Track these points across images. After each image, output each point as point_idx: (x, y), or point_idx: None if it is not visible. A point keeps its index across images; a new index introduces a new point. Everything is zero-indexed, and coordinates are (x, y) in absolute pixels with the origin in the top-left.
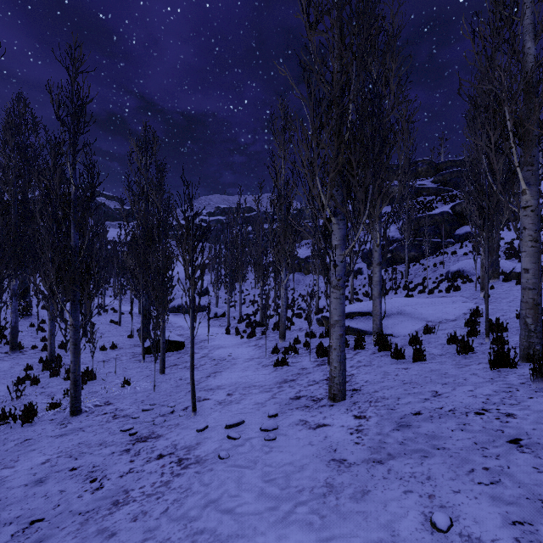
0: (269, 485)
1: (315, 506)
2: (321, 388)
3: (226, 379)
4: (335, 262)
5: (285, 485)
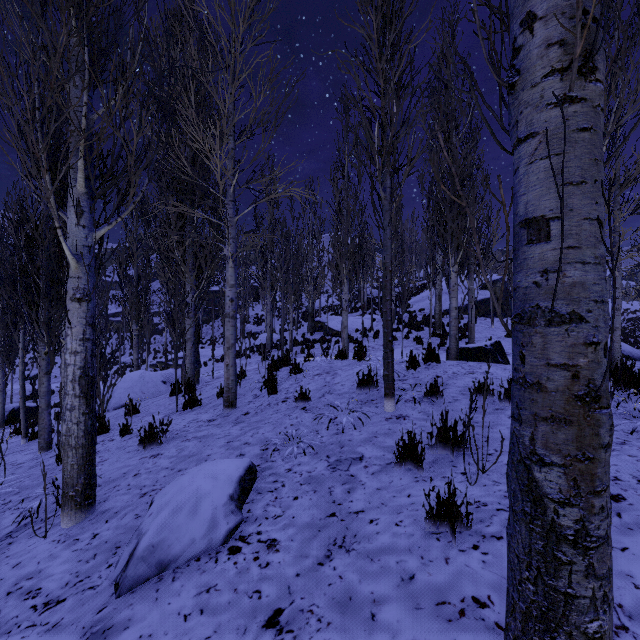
0: None
1: None
2: None
3: None
4: None
5: None
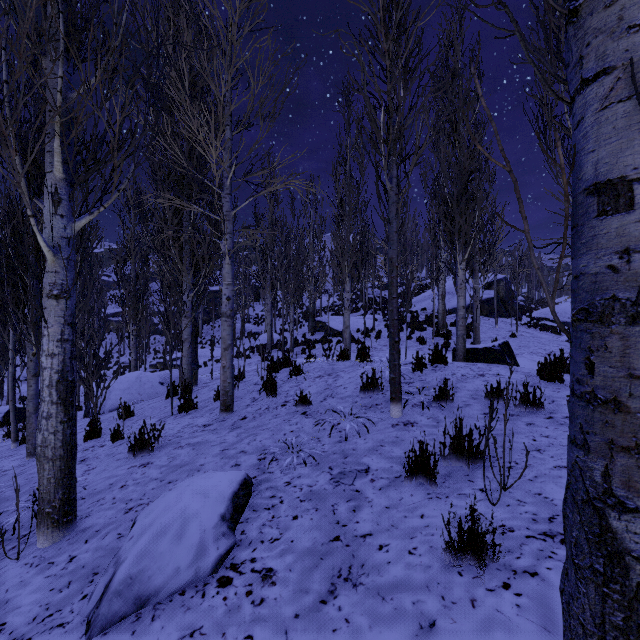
0: None
1: None
2: None
3: None
4: None
5: None
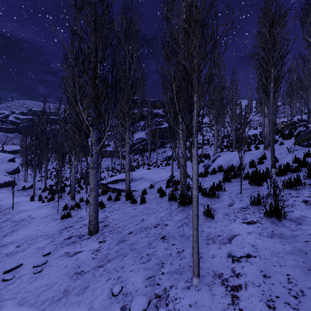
0: (21, 307)
1: (50, 309)
2: (87, 228)
3: (21, 235)
4: (91, 153)
5: (34, 302)
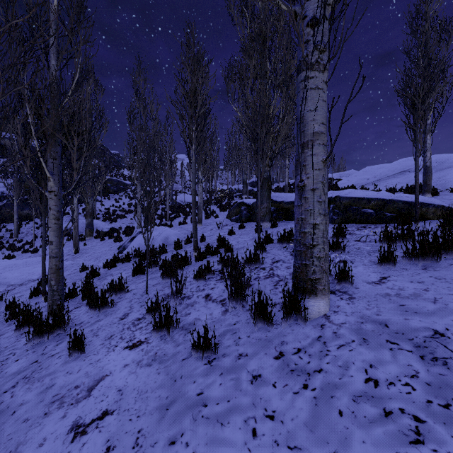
0: None
1: None
2: None
3: None
4: None
5: None
